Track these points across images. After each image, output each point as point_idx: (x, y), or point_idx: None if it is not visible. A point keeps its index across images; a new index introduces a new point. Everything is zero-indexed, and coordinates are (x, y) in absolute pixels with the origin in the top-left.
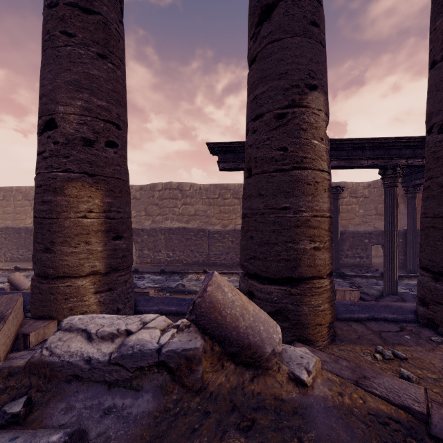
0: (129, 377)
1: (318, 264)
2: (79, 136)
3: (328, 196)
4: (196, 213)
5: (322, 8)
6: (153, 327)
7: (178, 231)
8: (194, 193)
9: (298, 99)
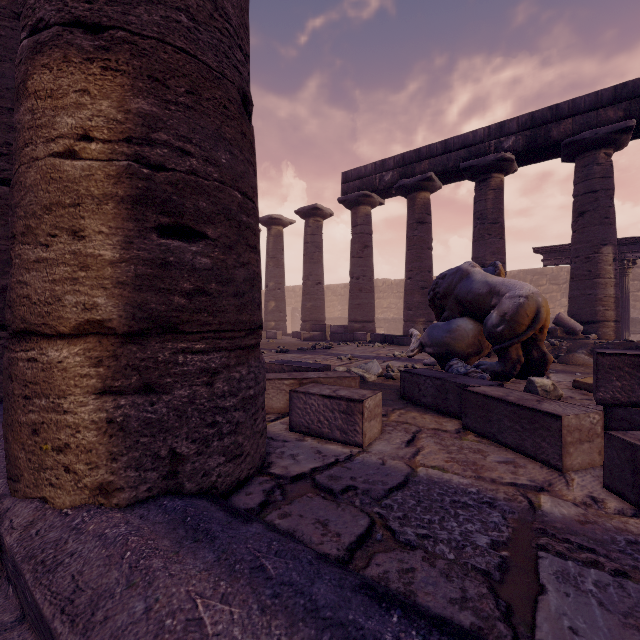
0: None
1: (606, 316)
2: None
3: (613, 288)
4: None
5: (612, 208)
6: None
7: None
8: None
9: (597, 251)
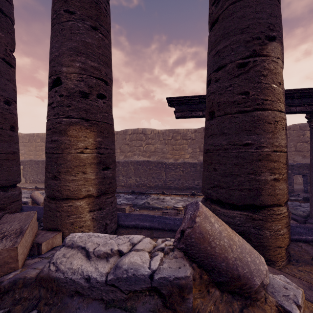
0: (123, 298)
1: (277, 193)
2: (77, 90)
3: (285, 133)
4: (155, 150)
5: None
6: (141, 249)
7: (144, 163)
8: (154, 136)
9: (259, 49)
